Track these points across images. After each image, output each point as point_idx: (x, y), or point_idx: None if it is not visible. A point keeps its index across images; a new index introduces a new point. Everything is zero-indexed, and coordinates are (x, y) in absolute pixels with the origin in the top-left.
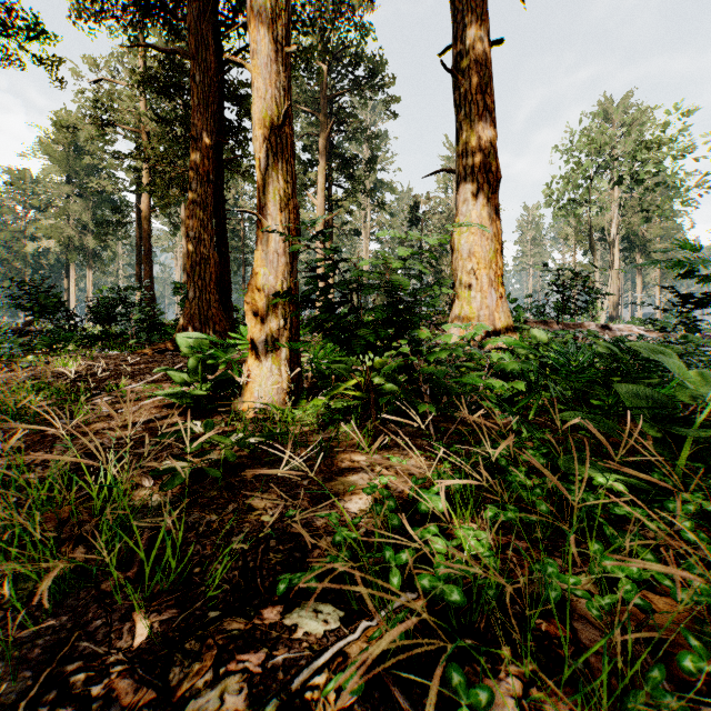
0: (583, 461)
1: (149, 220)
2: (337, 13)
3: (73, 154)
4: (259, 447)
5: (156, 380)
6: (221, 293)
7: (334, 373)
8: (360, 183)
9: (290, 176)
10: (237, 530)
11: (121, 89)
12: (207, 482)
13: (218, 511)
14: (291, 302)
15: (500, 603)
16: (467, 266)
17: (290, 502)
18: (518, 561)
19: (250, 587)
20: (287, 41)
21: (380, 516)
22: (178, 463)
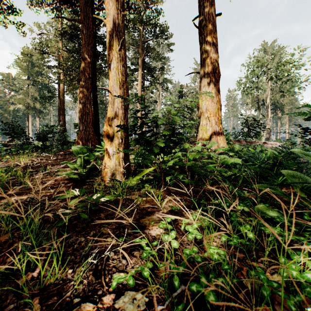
0: (267, 209)
1: (63, 95)
2: (146, 4)
3: (30, 67)
4: (108, 200)
5: (64, 167)
6: (95, 128)
7: (145, 164)
8: (157, 79)
9: (124, 72)
10: (94, 246)
11: (51, 38)
12: (81, 219)
13: (85, 235)
14: (125, 131)
15: (233, 293)
16: (205, 115)
17: (122, 230)
18: (239, 265)
19: (98, 281)
20: (123, 9)
21: (167, 242)
22: (66, 210)
